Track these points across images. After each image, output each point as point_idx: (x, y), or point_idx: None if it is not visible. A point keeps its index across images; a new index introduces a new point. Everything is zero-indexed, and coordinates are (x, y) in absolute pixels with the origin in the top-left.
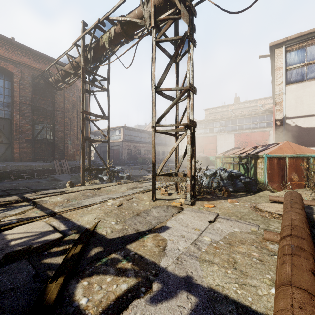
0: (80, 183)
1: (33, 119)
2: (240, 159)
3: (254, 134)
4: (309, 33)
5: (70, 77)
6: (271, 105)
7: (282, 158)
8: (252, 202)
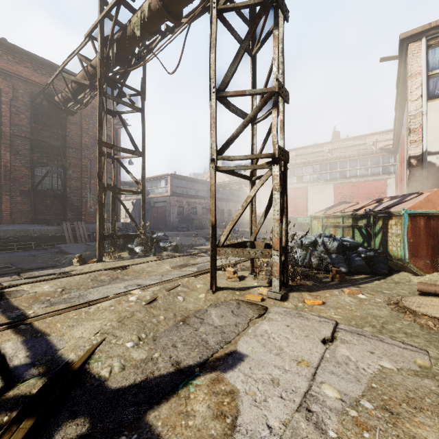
0: (96, 259)
1: (32, 160)
2: (356, 219)
3: (364, 184)
4: None
5: (84, 92)
6: (386, 142)
7: (434, 217)
8: (387, 293)
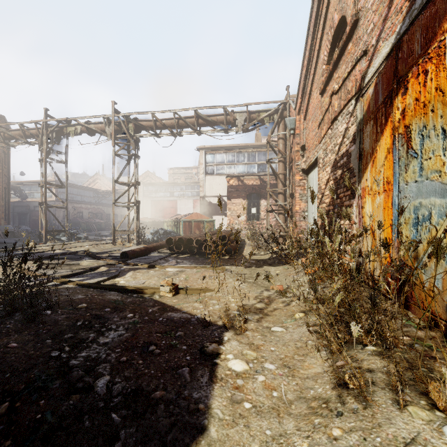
0: (44, 242)
1: None
2: (175, 222)
3: None
4: (215, 147)
5: (17, 142)
6: None
7: (191, 222)
8: None
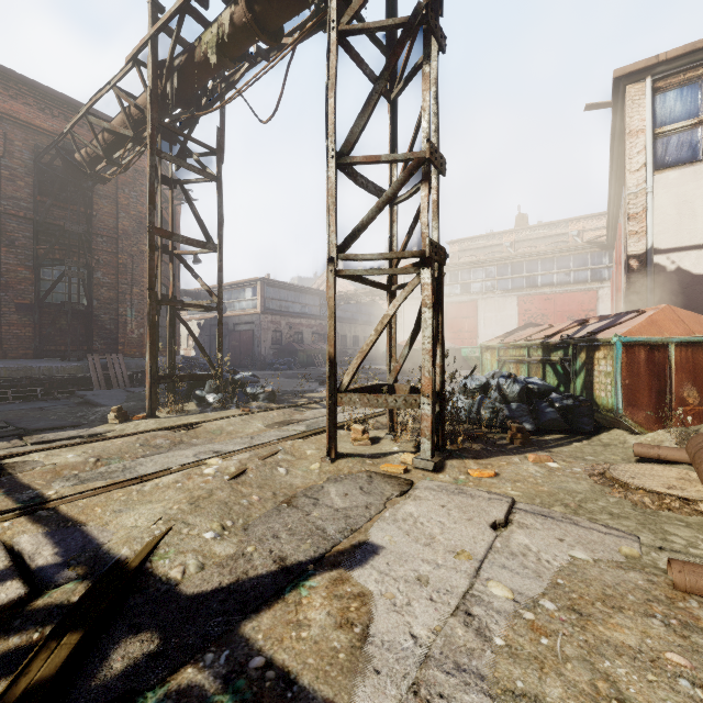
0: (146, 413)
1: (36, 255)
2: (548, 350)
3: (563, 297)
4: None
5: (124, 148)
6: (598, 232)
7: (660, 347)
8: (590, 459)
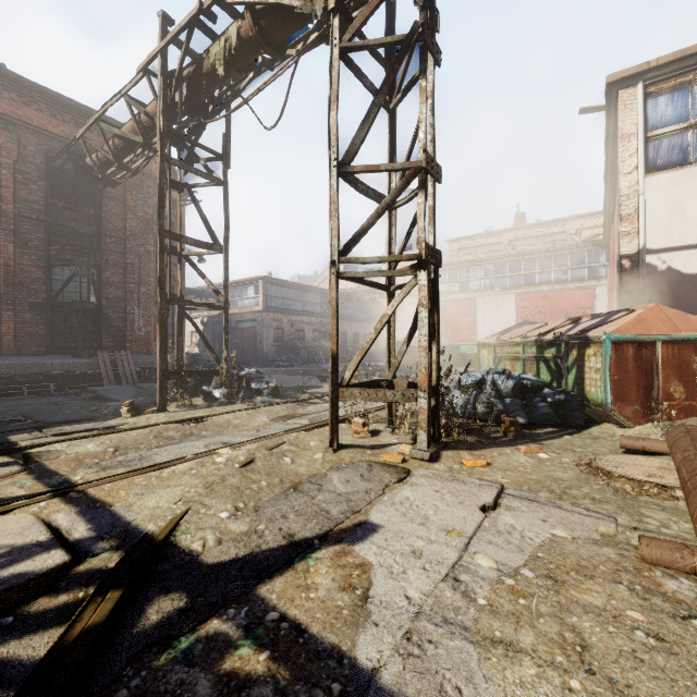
0: (157, 407)
1: (48, 256)
2: (541, 347)
3: (561, 295)
4: None
5: (134, 153)
6: (596, 230)
7: (647, 345)
8: (579, 451)
